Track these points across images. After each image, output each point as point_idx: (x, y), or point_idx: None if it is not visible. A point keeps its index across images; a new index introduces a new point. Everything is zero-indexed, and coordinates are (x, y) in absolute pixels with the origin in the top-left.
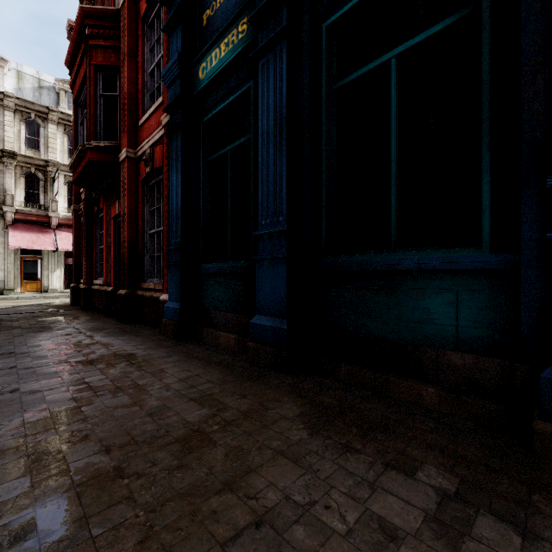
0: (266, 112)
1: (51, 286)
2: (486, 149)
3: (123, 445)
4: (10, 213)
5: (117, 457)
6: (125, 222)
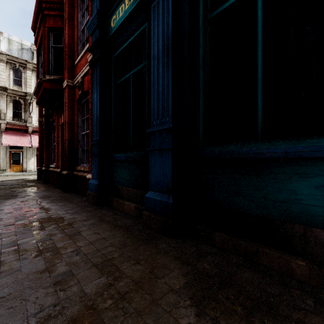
0: (156, 41)
1: (28, 168)
2: None
3: None
4: (3, 124)
5: None
6: (66, 127)
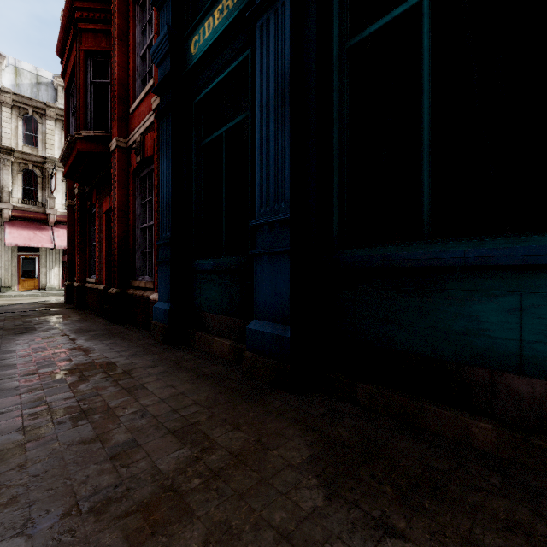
0: (265, 80)
1: (49, 284)
2: None
3: (60, 516)
4: (7, 210)
5: (44, 542)
6: (115, 216)
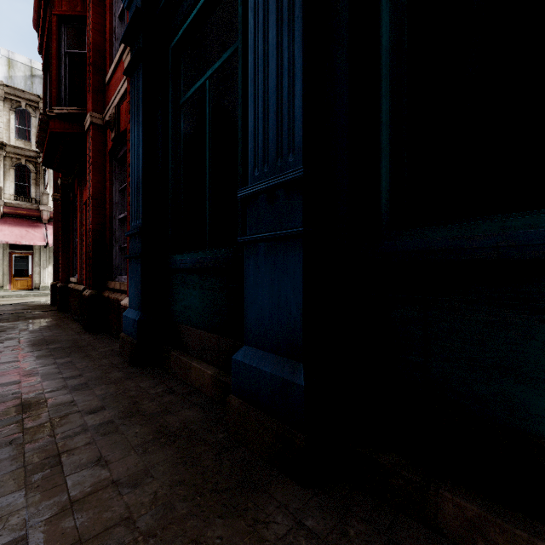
0: None
1: (42, 283)
2: None
3: None
4: None
5: None
6: (90, 205)
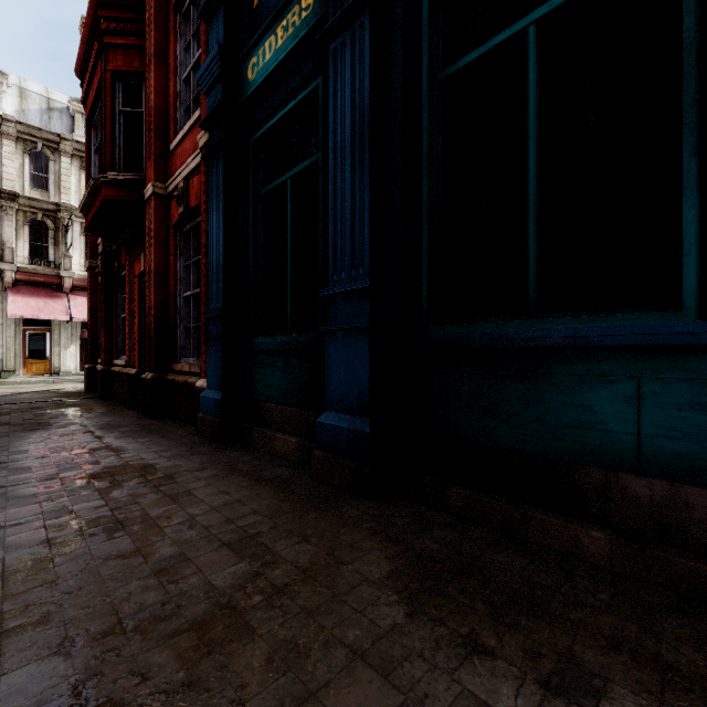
0: (339, 118)
1: (63, 367)
2: (690, 153)
3: (102, 635)
4: (10, 272)
5: (86, 662)
6: (151, 281)
